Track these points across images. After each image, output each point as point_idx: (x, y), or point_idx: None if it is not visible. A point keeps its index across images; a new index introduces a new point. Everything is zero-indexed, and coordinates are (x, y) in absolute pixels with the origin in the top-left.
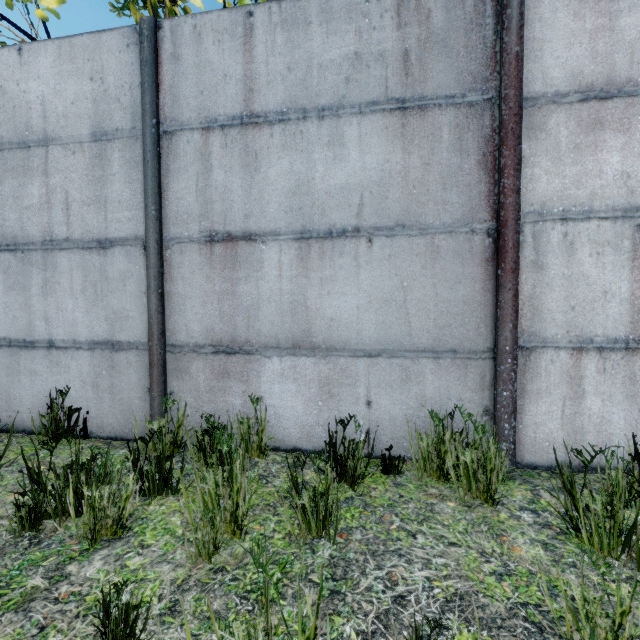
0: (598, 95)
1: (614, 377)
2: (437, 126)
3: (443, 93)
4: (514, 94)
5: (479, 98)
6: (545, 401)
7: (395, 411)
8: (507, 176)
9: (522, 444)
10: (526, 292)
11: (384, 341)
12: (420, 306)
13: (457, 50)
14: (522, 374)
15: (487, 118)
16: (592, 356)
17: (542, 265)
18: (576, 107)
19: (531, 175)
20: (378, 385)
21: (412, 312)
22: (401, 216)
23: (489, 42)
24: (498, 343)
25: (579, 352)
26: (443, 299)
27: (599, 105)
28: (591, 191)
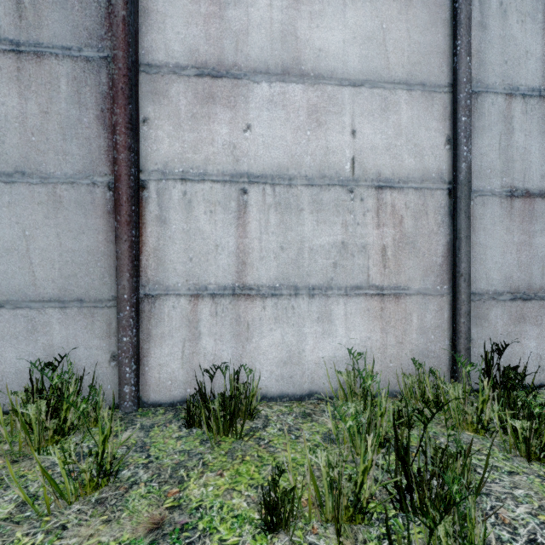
0: (211, 73)
1: (224, 319)
2: (55, 75)
3: (60, 43)
4: (123, 56)
5: (95, 55)
6: (168, 344)
7: (22, 363)
8: (119, 133)
9: (148, 385)
10: (152, 244)
11: (7, 292)
12: (44, 256)
13: (72, 3)
14: (148, 320)
15: (104, 75)
16: (207, 302)
17: (165, 220)
18: (193, 80)
19: (155, 136)
20: (2, 338)
21: (36, 262)
22: (20, 163)
23: (103, 2)
24: (117, 292)
25: (196, 298)
26: (68, 249)
27: (212, 82)
28: (206, 156)
